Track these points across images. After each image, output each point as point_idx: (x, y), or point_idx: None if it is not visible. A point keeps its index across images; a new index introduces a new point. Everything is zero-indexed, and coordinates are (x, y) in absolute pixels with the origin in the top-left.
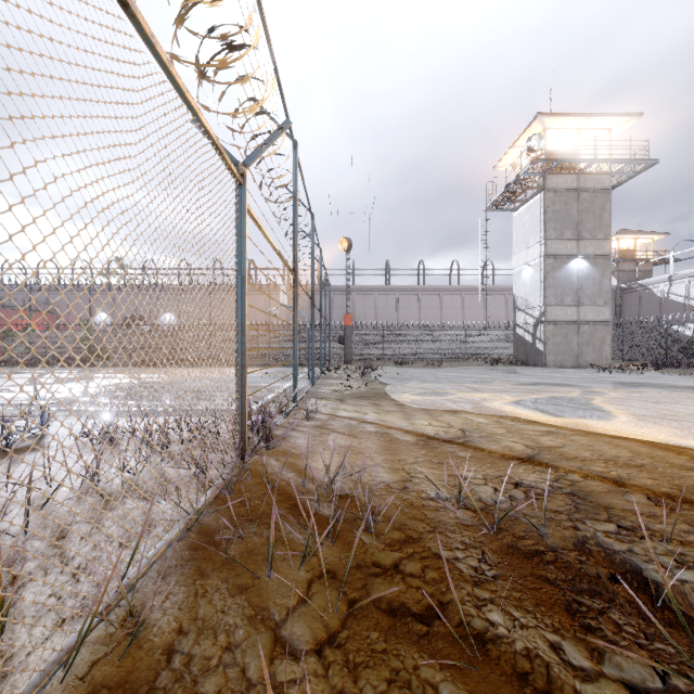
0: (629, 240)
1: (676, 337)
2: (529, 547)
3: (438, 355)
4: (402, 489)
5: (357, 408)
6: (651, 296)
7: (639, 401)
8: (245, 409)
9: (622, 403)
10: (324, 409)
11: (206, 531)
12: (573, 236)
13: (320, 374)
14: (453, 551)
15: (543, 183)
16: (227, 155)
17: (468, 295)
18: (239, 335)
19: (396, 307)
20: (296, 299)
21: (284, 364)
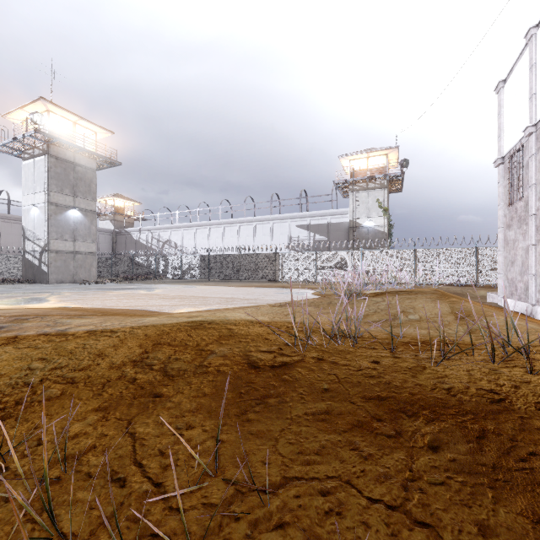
0: (121, 201)
1: (137, 264)
2: None
3: None
4: None
5: None
6: (131, 239)
7: (76, 295)
8: None
9: (65, 297)
10: None
11: None
12: (71, 194)
13: None
14: None
15: (48, 149)
16: None
17: None
18: None
19: None
20: None
21: None
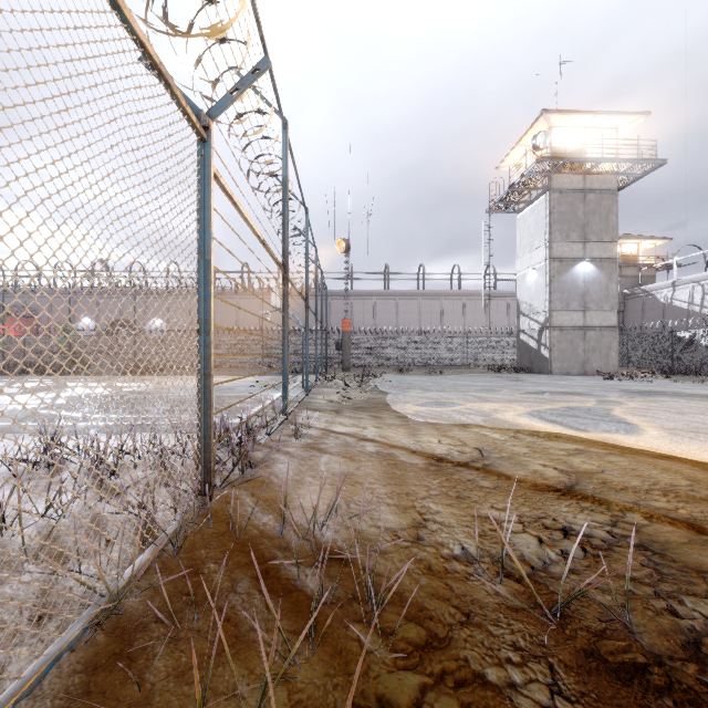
0: (632, 245)
1: (681, 344)
2: (620, 657)
3: (439, 362)
4: (415, 541)
5: (355, 421)
6: (654, 302)
7: (662, 412)
8: (210, 430)
9: (646, 415)
10: (318, 423)
11: (124, 628)
12: (579, 239)
13: (315, 382)
14: (505, 668)
15: (549, 183)
16: (178, 91)
17: (470, 300)
18: (201, 335)
19: (395, 312)
20: (286, 299)
21: (278, 372)
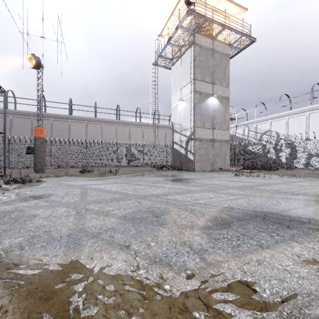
0: None
1: (249, 153)
2: None
3: (126, 163)
4: None
5: None
6: None
7: None
8: None
9: None
10: None
11: None
12: (210, 81)
13: None
14: None
15: (193, 39)
16: None
17: (146, 128)
18: None
19: (101, 132)
20: None
21: None
